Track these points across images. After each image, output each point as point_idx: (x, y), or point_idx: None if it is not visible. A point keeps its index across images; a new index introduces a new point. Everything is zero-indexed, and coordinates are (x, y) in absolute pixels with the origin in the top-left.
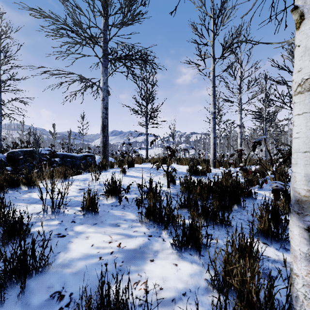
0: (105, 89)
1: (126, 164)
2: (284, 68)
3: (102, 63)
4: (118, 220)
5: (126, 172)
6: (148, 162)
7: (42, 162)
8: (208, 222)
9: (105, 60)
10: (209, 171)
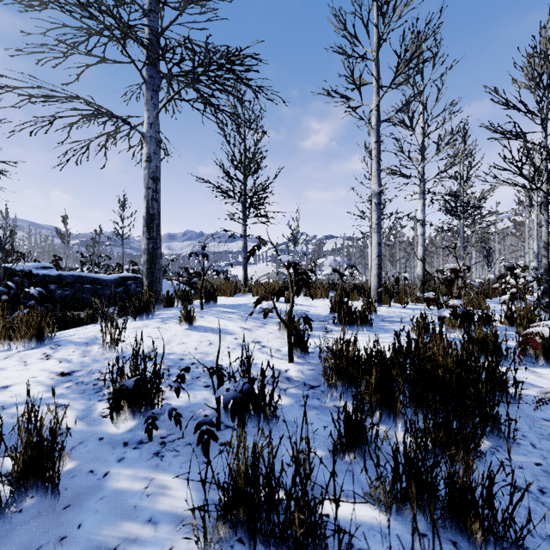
0: (150, 133)
1: (203, 296)
2: (517, 106)
3: (147, 81)
4: (125, 524)
5: (194, 320)
6: (248, 292)
7: (2, 298)
8: (429, 513)
9: (153, 76)
10: (372, 313)
